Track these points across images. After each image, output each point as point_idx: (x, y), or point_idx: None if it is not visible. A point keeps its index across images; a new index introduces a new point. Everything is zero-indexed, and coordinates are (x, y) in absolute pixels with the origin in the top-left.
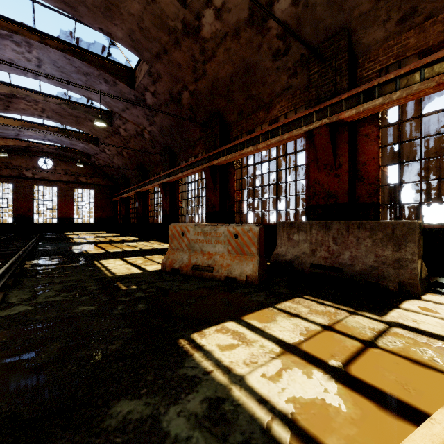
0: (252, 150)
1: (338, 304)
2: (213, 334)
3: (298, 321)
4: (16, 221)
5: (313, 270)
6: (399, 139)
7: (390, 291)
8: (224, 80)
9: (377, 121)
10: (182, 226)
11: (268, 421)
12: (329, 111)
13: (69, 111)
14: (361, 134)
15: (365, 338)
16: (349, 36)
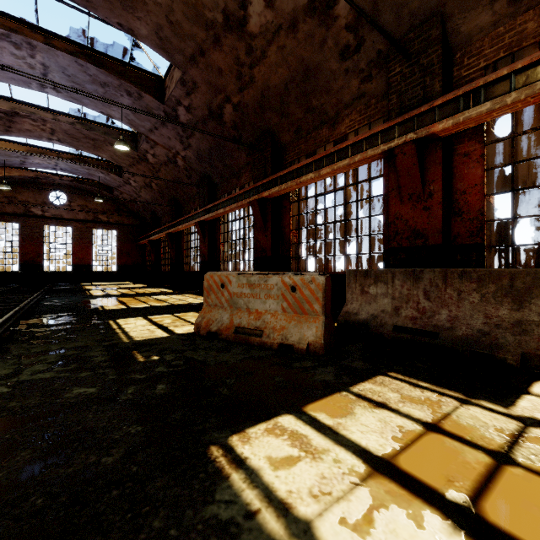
0: (313, 178)
1: (440, 386)
2: (261, 436)
3: (387, 415)
4: (22, 269)
5: (397, 335)
6: (513, 158)
7: (508, 366)
8: (277, 88)
9: (481, 135)
10: (222, 275)
11: None
12: (417, 123)
13: (84, 132)
14: (458, 154)
15: (493, 446)
16: (444, 23)
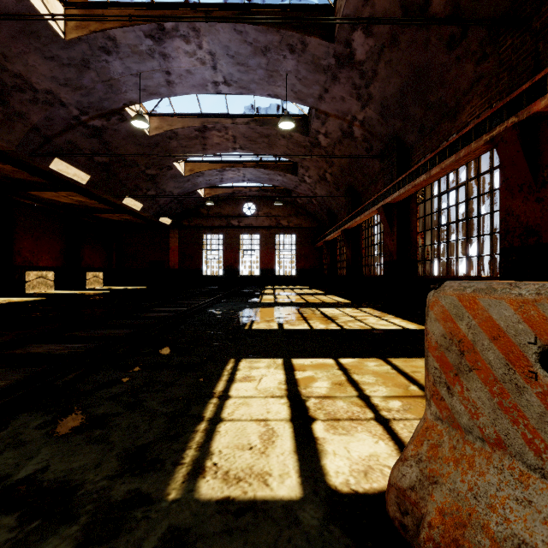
0: None
1: None
2: None
3: None
4: (225, 273)
5: None
6: None
7: None
8: None
9: None
10: None
11: None
12: None
13: (258, 130)
14: None
15: None
16: None
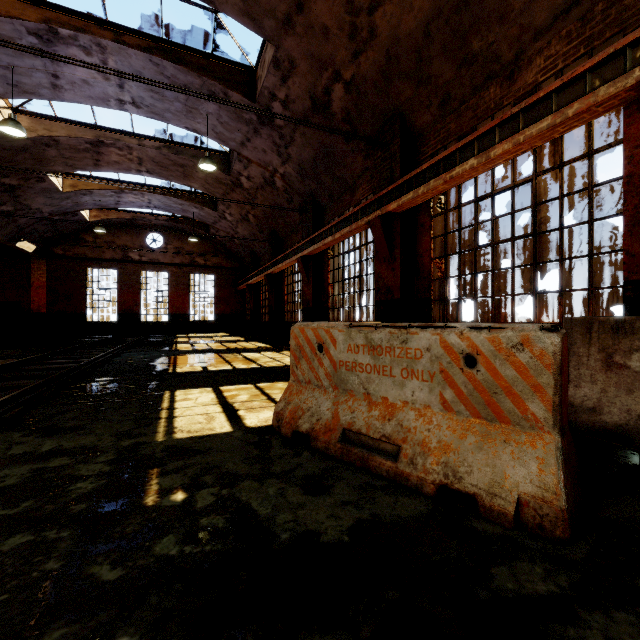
0: (474, 166)
1: None
2: None
3: None
4: (120, 319)
5: None
6: None
7: None
8: (411, 37)
9: None
10: (319, 328)
11: None
12: None
13: (171, 158)
14: None
15: None
16: None
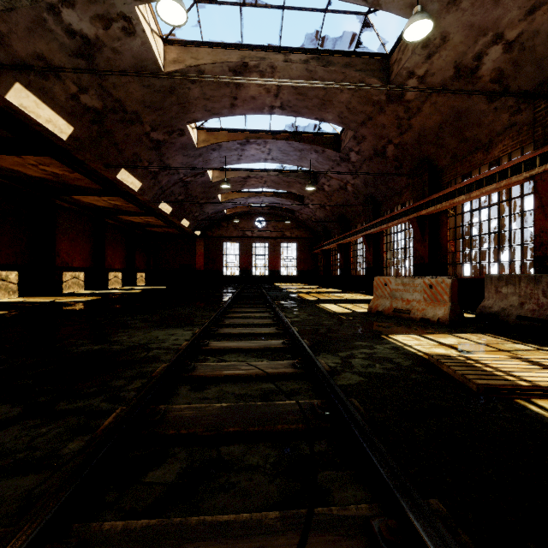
0: (464, 199)
1: (512, 339)
2: (400, 336)
3: (463, 340)
4: (241, 274)
5: (518, 322)
6: None
7: None
8: (432, 128)
9: None
10: (385, 278)
11: (416, 352)
12: None
13: (283, 179)
14: None
15: (505, 349)
16: None
